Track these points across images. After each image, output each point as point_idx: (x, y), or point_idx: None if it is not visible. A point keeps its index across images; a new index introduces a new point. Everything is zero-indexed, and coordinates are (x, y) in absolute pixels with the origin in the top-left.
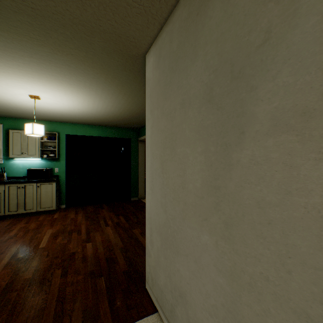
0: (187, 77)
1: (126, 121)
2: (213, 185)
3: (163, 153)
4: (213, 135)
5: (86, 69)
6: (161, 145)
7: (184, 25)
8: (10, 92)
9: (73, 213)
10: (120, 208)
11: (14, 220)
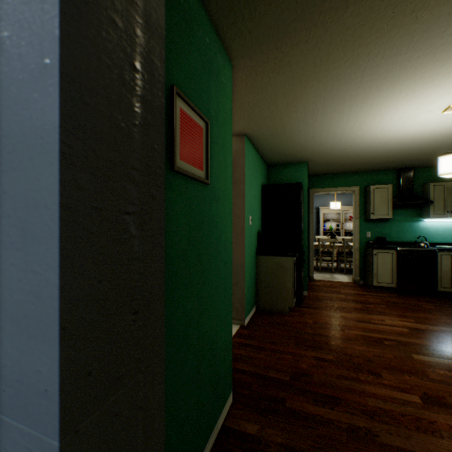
0: None
1: None
2: None
3: None
4: None
5: (315, 91)
6: None
7: None
8: (433, 122)
9: None
10: None
11: None
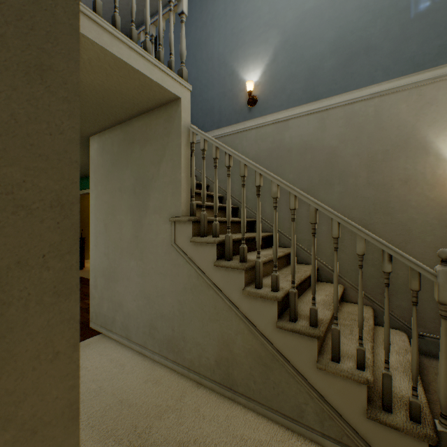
0: (124, 175)
1: None
2: (136, 236)
3: (107, 218)
4: (136, 211)
5: None
6: (105, 212)
7: (122, 143)
8: None
9: None
10: None
11: None
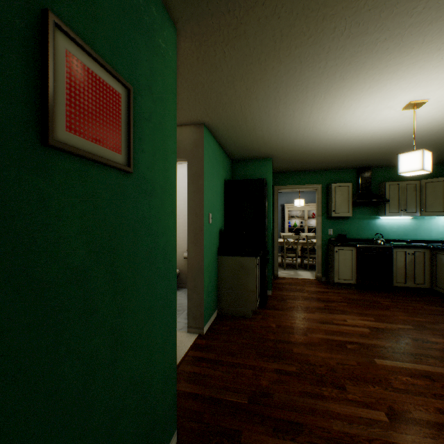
0: None
1: None
2: None
3: None
4: None
5: (276, 75)
6: None
7: None
8: (393, 119)
9: None
10: None
11: None
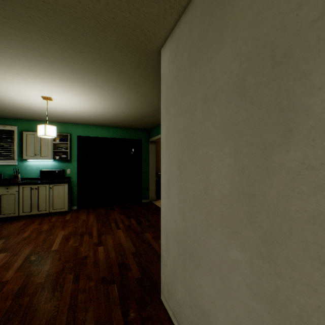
0: (212, 69)
1: (137, 122)
2: (246, 193)
3: (181, 155)
4: (245, 134)
5: (97, 68)
6: (179, 146)
7: (207, 11)
8: (23, 94)
9: (84, 214)
10: (131, 210)
11: (28, 221)
